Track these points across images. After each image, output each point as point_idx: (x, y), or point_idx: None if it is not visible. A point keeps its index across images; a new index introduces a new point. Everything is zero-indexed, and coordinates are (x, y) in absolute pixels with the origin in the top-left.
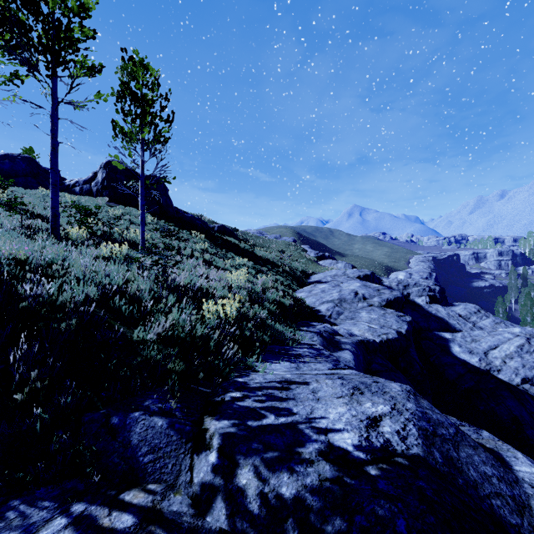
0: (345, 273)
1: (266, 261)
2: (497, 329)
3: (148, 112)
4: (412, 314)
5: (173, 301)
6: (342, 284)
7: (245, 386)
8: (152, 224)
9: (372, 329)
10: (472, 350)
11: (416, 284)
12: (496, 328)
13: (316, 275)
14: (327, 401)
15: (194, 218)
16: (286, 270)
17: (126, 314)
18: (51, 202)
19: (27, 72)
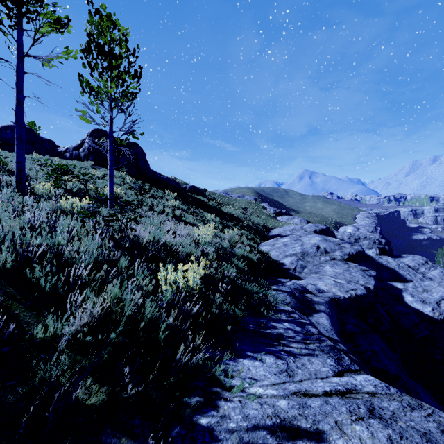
0: (302, 227)
1: (231, 217)
2: None
3: (114, 66)
4: (364, 264)
5: (124, 265)
6: (303, 238)
7: None
8: (130, 183)
9: (339, 284)
10: (424, 299)
11: (367, 238)
12: None
13: (276, 229)
14: None
15: (169, 179)
16: (249, 225)
17: (46, 288)
18: (16, 156)
19: None
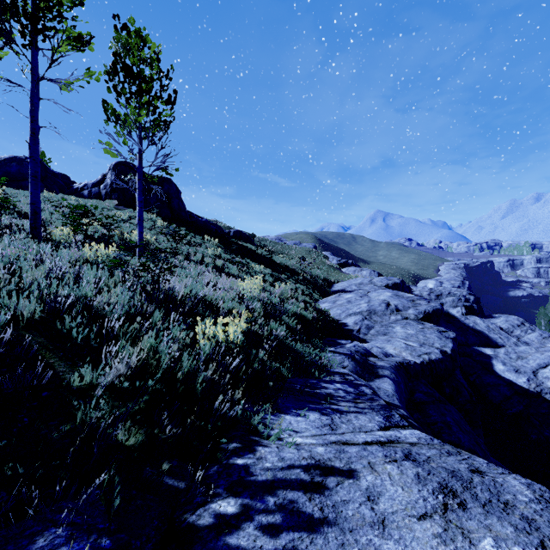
0: (371, 281)
1: (285, 268)
2: (546, 344)
3: (144, 90)
4: (447, 326)
5: (158, 319)
6: (370, 294)
7: (246, 480)
8: (161, 228)
9: (410, 347)
10: (519, 368)
11: (450, 294)
12: (544, 343)
13: (339, 284)
14: (402, 530)
15: (209, 222)
16: (307, 278)
17: (78, 340)
18: (30, 197)
19: (4, 44)
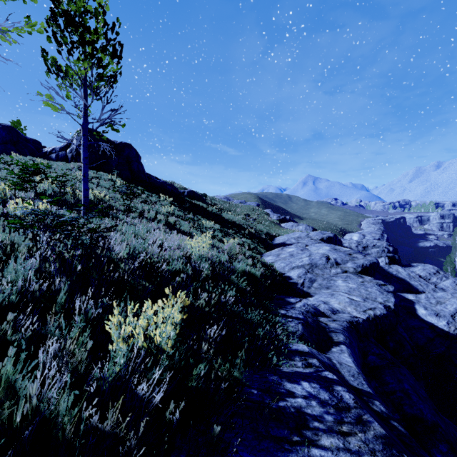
0: (308, 235)
1: (233, 224)
2: None
3: (87, 40)
4: None
5: (62, 302)
6: (310, 248)
7: None
8: (121, 187)
9: (354, 302)
10: (438, 312)
11: (375, 246)
12: None
13: (280, 237)
14: None
15: (165, 183)
16: (252, 233)
17: None
18: None
19: None
